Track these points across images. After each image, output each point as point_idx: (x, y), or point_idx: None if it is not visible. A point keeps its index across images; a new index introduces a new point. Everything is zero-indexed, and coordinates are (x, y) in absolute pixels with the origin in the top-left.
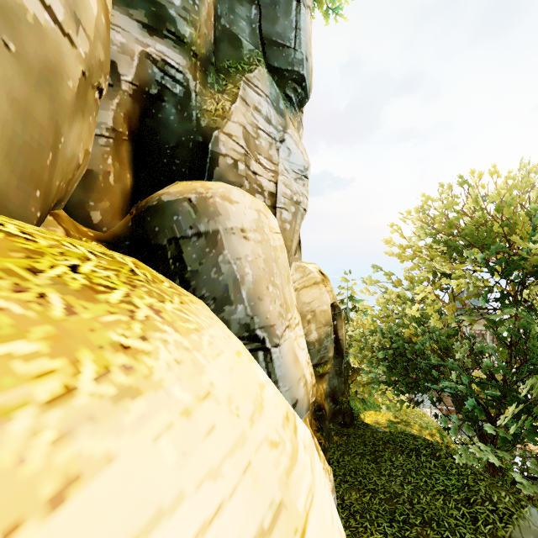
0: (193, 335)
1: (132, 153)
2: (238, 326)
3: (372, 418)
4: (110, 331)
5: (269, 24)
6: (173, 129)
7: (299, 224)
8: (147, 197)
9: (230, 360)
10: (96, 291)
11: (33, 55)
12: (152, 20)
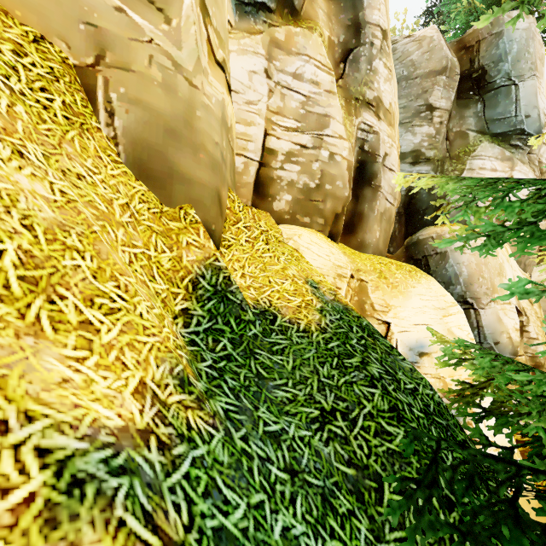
0: (428, 281)
1: (404, 218)
2: (457, 296)
3: None
4: (414, 277)
5: (491, 109)
6: (424, 201)
7: None
8: (411, 237)
9: (437, 287)
10: (410, 272)
11: (387, 216)
12: (414, 159)
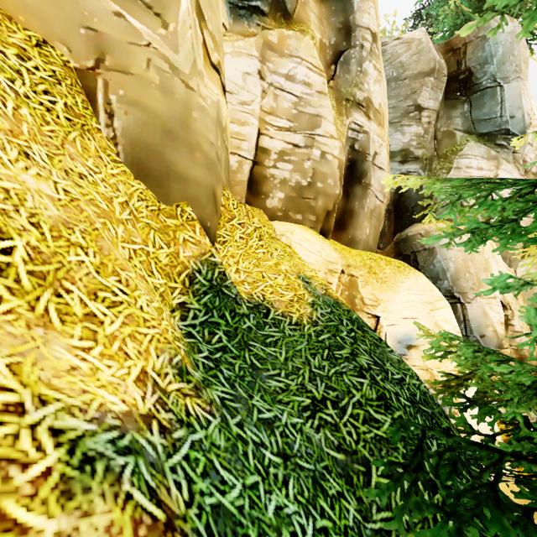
0: (416, 276)
1: (394, 215)
2: (444, 291)
3: None
4: (403, 272)
5: (478, 110)
6: (413, 199)
7: None
8: (400, 234)
9: (425, 282)
10: (399, 267)
11: (377, 213)
12: (403, 158)
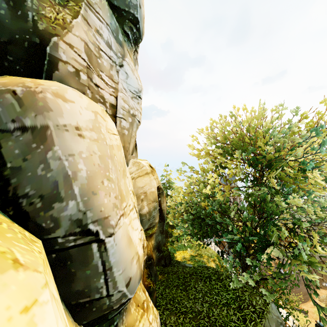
0: None
1: None
2: (69, 223)
3: (181, 255)
4: None
5: None
6: (4, 24)
7: (135, 131)
8: None
9: None
10: None
11: None
12: None
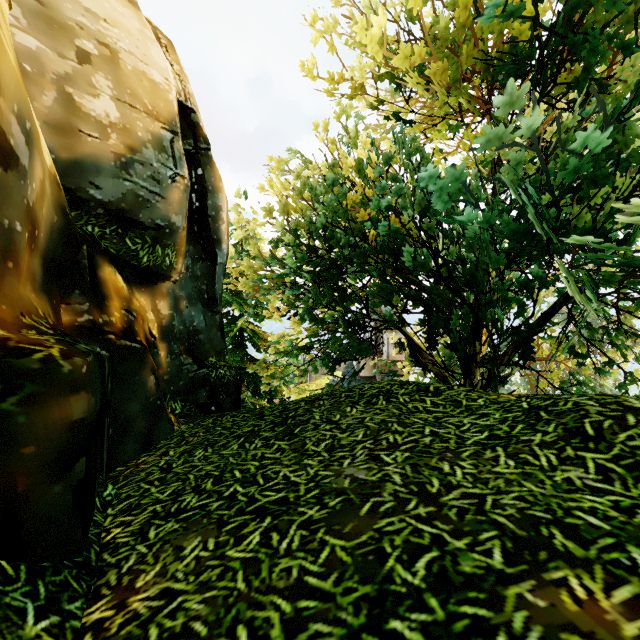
0: None
1: None
2: None
3: None
4: None
5: None
6: None
7: None
8: None
9: None
10: None
11: None
12: None
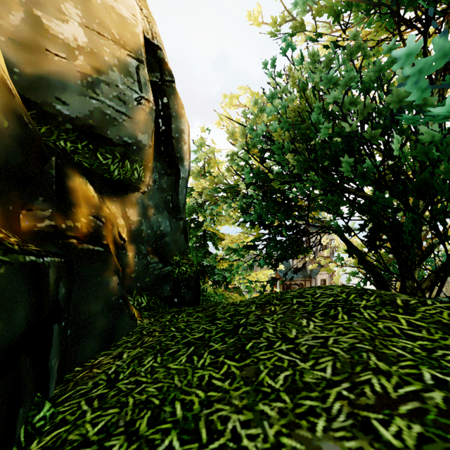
0: None
1: None
2: None
3: None
4: None
5: None
6: None
7: None
8: None
9: None
10: None
11: None
12: None
